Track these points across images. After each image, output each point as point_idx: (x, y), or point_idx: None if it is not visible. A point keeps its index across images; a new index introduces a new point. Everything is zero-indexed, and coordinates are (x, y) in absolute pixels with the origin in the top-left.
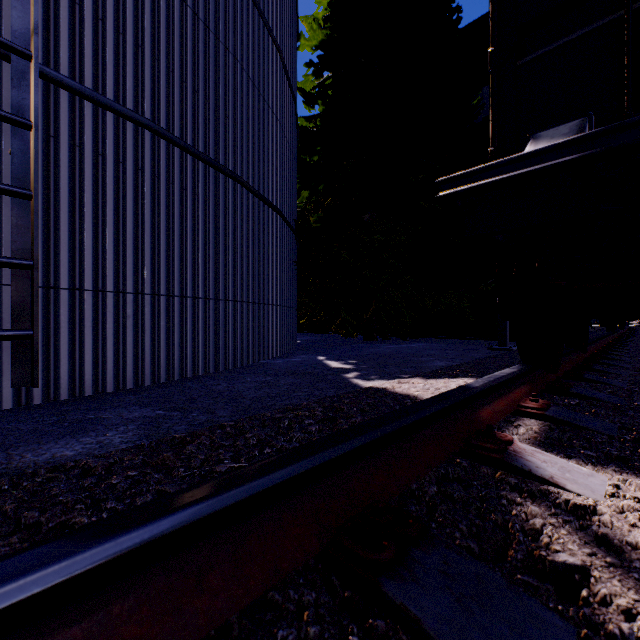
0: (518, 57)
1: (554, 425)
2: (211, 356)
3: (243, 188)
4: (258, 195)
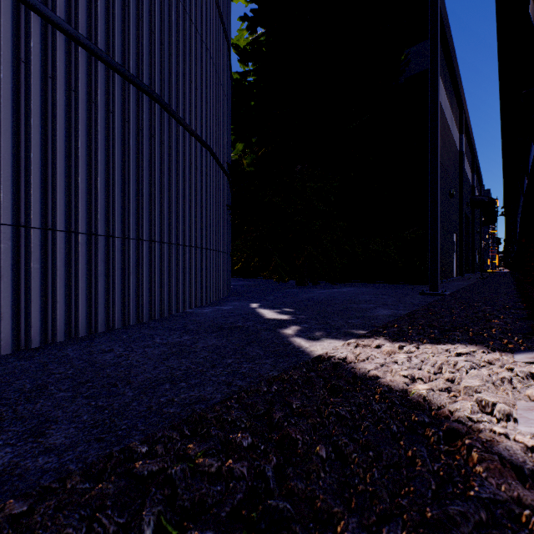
0: None
1: None
2: (116, 308)
3: (163, 110)
4: (183, 123)
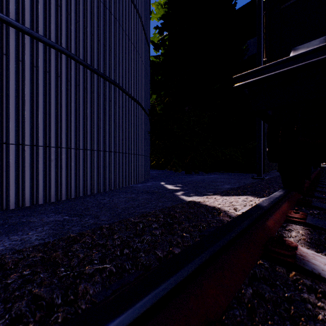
0: (281, 3)
1: (313, 230)
2: (101, 182)
3: (119, 90)
4: (128, 94)
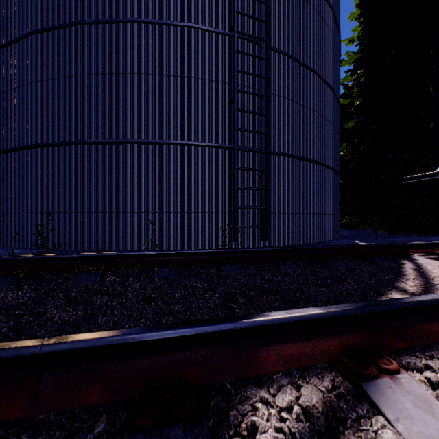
0: None
1: None
2: (305, 237)
3: (316, 165)
4: (322, 165)
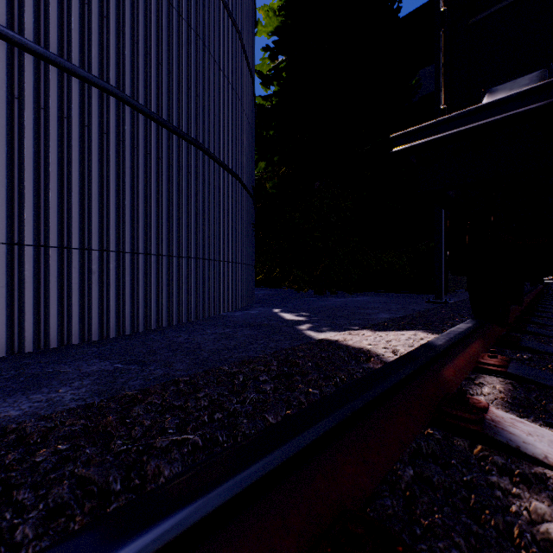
0: (470, 16)
1: (518, 384)
2: (174, 309)
3: (205, 155)
4: (219, 162)
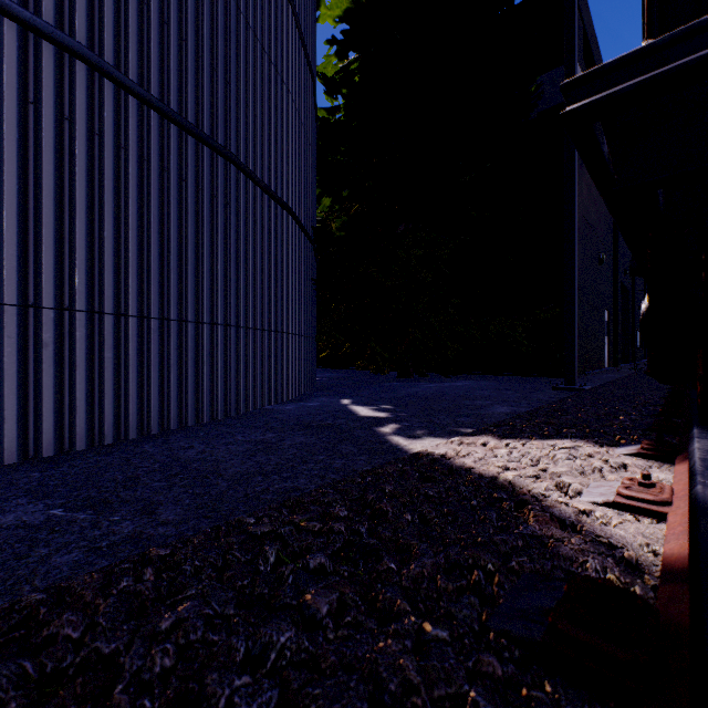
0: None
1: None
2: (190, 402)
3: (239, 172)
4: (261, 185)
